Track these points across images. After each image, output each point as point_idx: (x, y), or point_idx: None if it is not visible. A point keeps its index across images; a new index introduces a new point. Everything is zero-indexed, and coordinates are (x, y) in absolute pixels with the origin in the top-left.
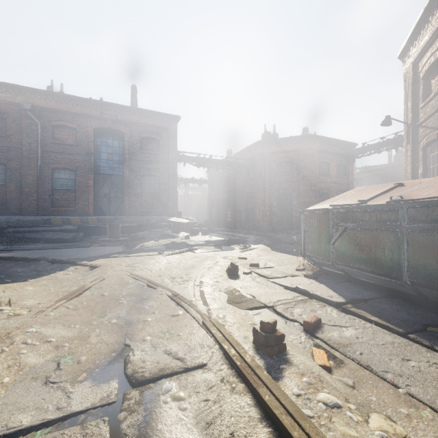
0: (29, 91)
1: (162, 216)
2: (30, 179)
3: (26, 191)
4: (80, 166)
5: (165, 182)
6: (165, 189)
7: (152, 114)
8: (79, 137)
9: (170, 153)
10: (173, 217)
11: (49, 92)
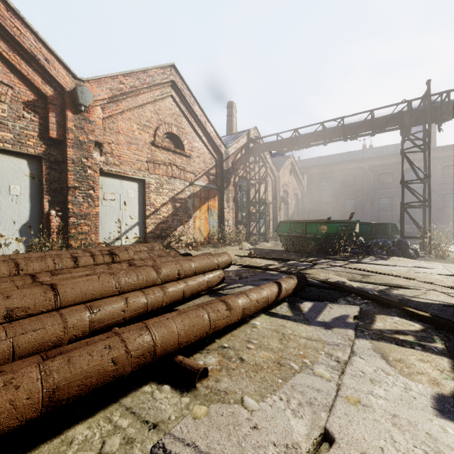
0: (367, 159)
1: None
2: (367, 206)
3: (365, 212)
4: (395, 195)
5: None
6: None
7: (453, 147)
8: (394, 177)
9: None
10: None
11: (377, 156)
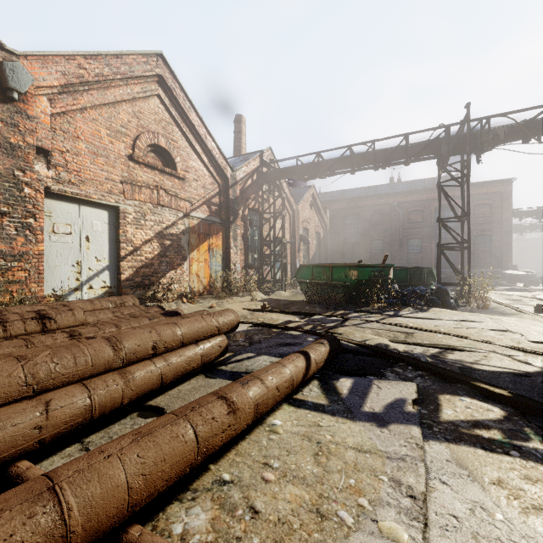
0: (395, 194)
1: (495, 269)
2: (396, 247)
3: (393, 255)
4: (425, 235)
5: (498, 239)
6: (498, 246)
7: (484, 184)
8: (424, 215)
9: (504, 213)
10: (508, 270)
11: (406, 191)
